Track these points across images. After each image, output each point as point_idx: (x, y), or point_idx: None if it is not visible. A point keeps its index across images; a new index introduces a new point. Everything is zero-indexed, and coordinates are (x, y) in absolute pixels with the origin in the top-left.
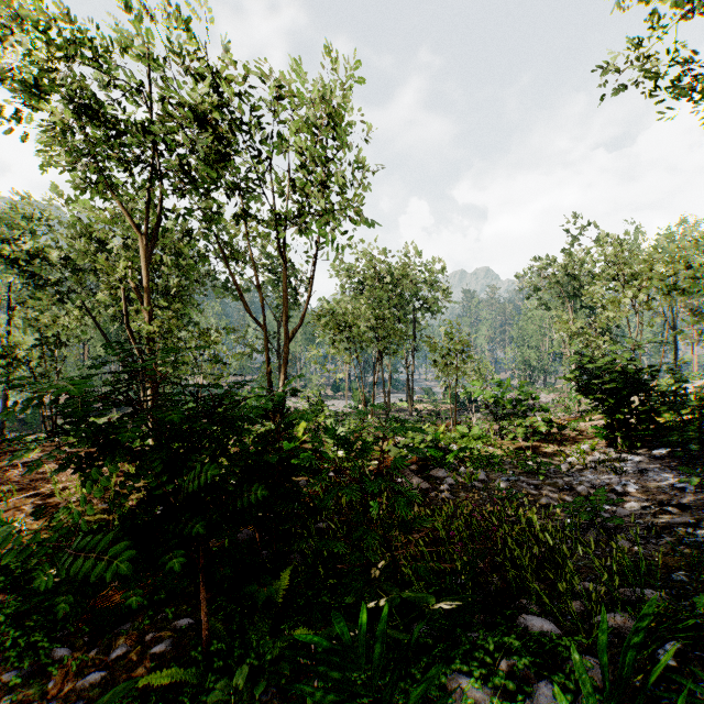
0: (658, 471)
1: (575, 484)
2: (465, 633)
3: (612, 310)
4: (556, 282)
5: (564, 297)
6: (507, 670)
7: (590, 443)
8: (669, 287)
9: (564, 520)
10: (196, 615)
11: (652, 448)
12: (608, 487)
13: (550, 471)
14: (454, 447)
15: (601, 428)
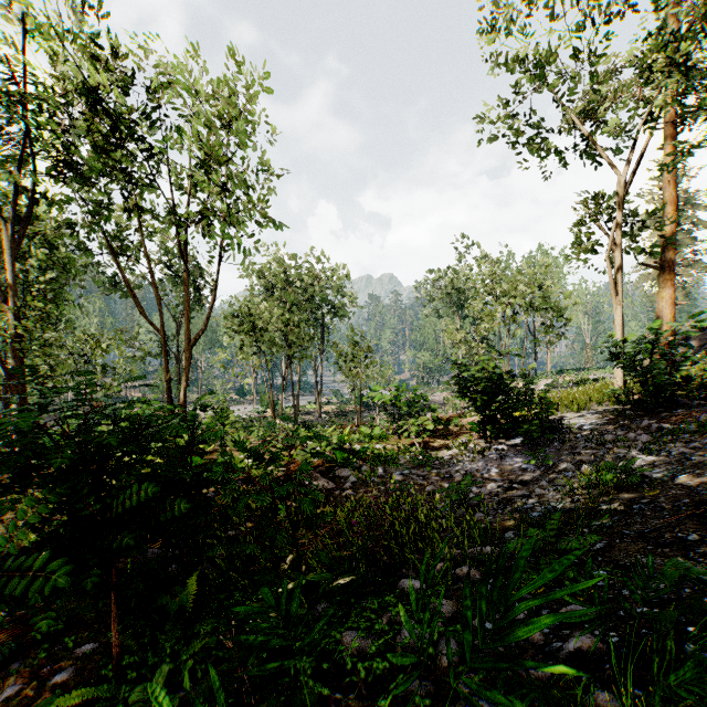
0: (513, 456)
1: (454, 472)
2: (358, 601)
3: (487, 322)
4: (447, 293)
5: (454, 307)
6: (387, 621)
7: (468, 436)
8: (527, 304)
9: (443, 503)
10: (100, 639)
11: (511, 437)
12: (478, 473)
13: (436, 463)
14: (358, 447)
15: (475, 423)
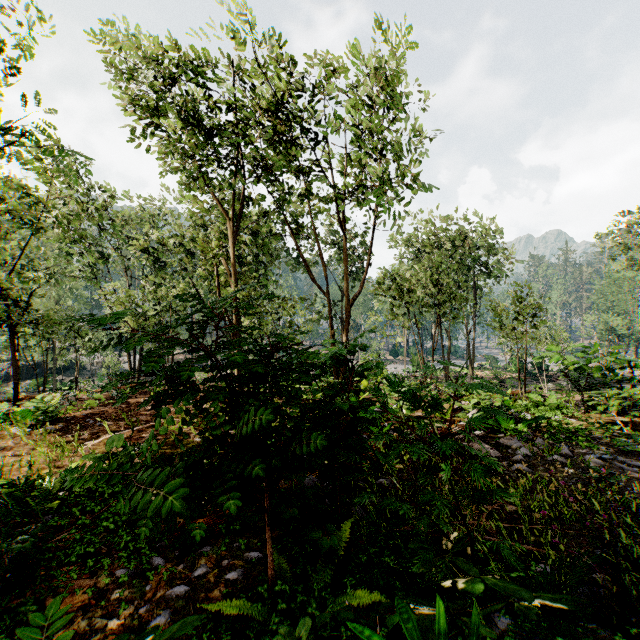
0: None
1: None
2: None
3: None
4: None
5: None
6: None
7: None
8: None
9: None
10: (265, 550)
11: None
12: None
13: None
14: (527, 415)
15: None
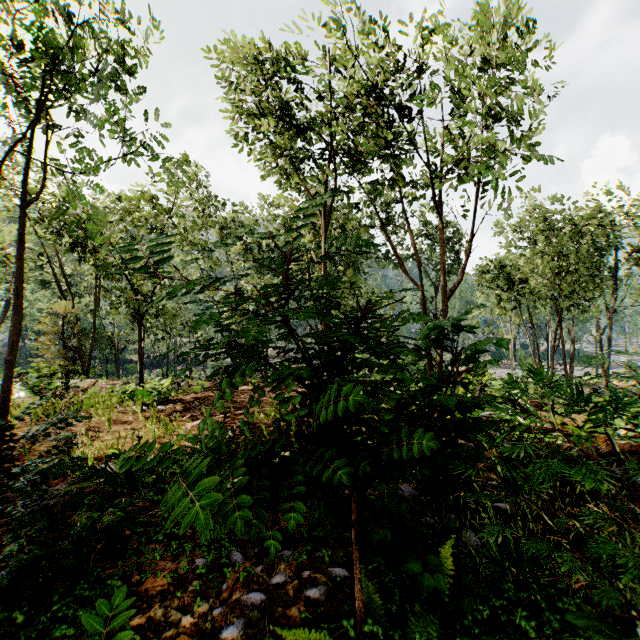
0: None
1: None
2: None
3: None
4: None
5: None
6: None
7: None
8: None
9: None
10: (351, 568)
11: None
12: None
13: None
14: None
15: None
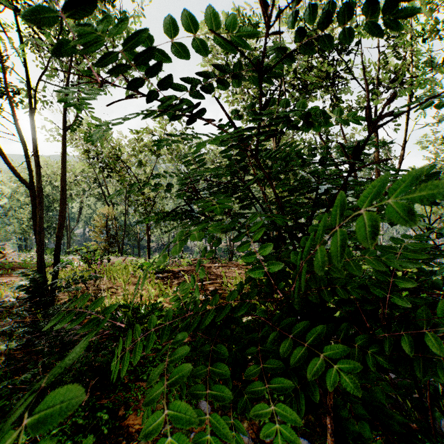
0: None
1: None
2: None
3: None
4: None
5: None
6: None
7: None
8: None
9: None
10: (314, 440)
11: None
12: None
13: None
14: None
15: None
